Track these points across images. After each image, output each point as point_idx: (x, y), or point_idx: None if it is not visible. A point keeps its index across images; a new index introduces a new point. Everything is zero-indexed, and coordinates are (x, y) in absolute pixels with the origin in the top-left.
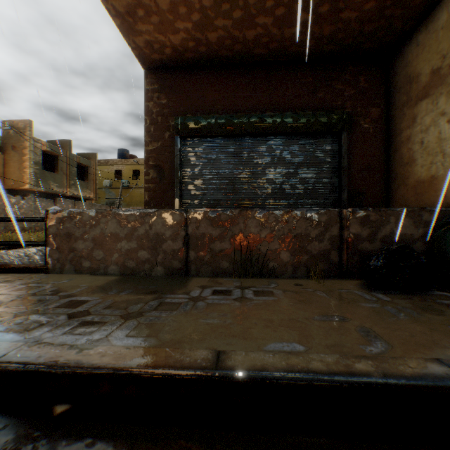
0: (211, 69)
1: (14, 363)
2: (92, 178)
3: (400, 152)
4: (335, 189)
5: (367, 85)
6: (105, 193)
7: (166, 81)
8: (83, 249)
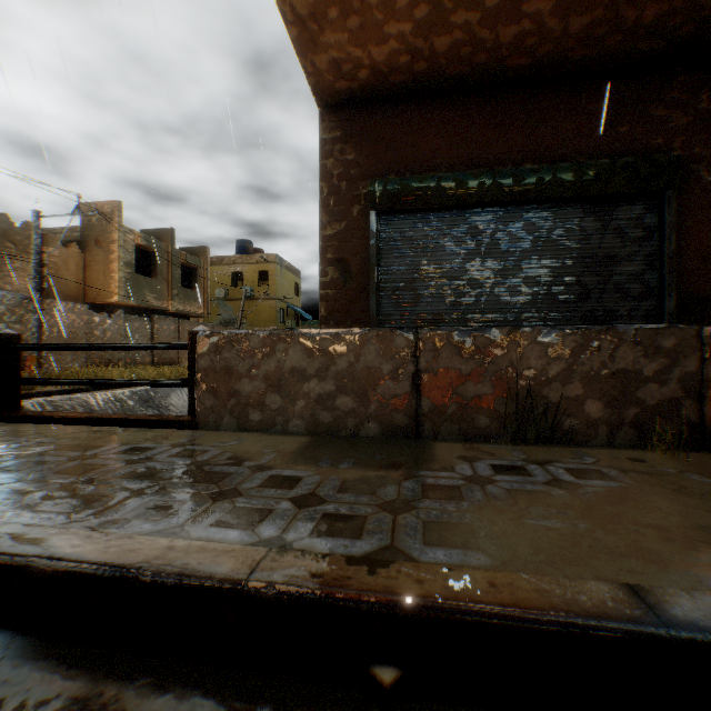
0: (428, 99)
1: (280, 586)
2: (202, 284)
3: None
4: (650, 292)
5: None
6: (217, 307)
7: (354, 124)
8: (249, 392)
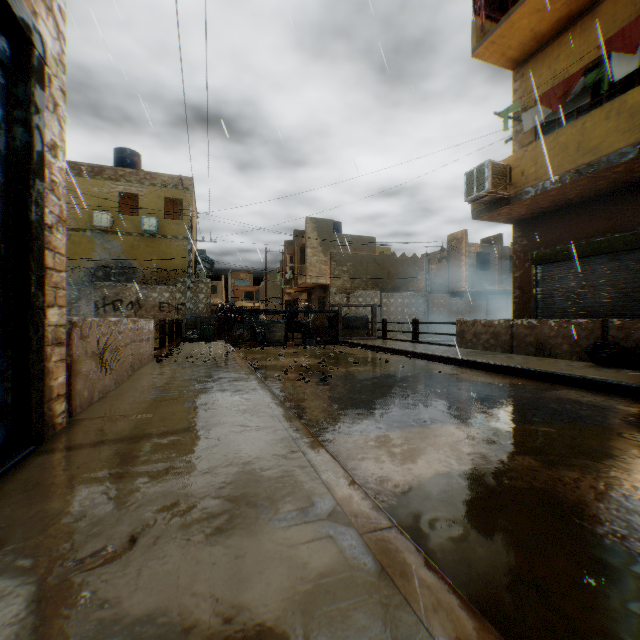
0: (557, 212)
1: (439, 355)
2: None
3: None
4: None
5: None
6: None
7: (525, 228)
8: (468, 337)
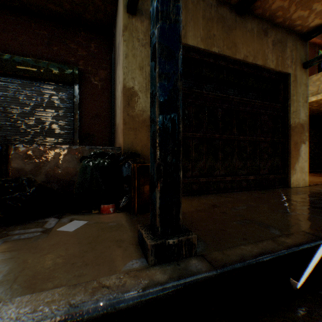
0: None
1: None
2: None
3: (115, 105)
4: (71, 130)
5: (97, 51)
6: None
7: None
8: None
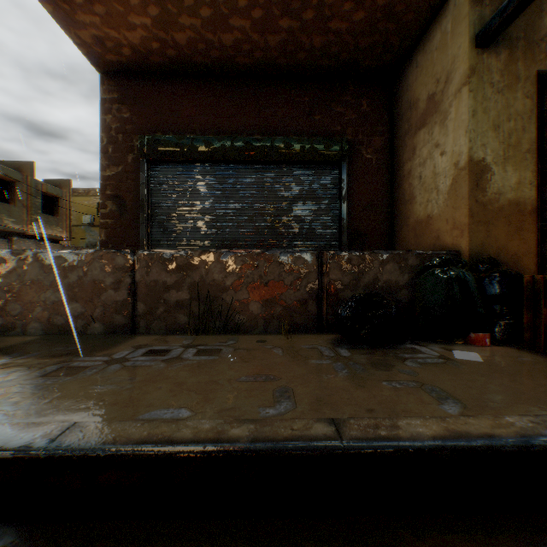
0: (186, 78)
1: None
2: (65, 212)
3: (403, 187)
4: (335, 229)
5: (370, 109)
6: (85, 231)
7: (129, 89)
8: None
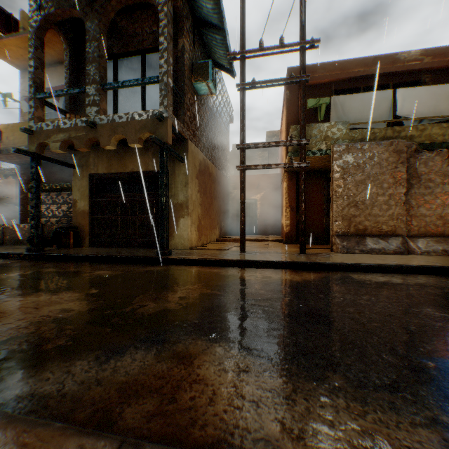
0: (42, 165)
1: None
2: None
3: None
4: None
5: None
6: None
7: (27, 170)
8: None
